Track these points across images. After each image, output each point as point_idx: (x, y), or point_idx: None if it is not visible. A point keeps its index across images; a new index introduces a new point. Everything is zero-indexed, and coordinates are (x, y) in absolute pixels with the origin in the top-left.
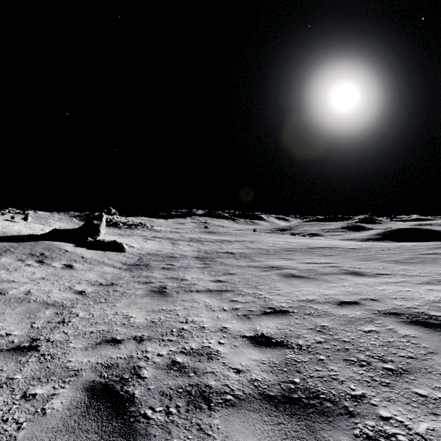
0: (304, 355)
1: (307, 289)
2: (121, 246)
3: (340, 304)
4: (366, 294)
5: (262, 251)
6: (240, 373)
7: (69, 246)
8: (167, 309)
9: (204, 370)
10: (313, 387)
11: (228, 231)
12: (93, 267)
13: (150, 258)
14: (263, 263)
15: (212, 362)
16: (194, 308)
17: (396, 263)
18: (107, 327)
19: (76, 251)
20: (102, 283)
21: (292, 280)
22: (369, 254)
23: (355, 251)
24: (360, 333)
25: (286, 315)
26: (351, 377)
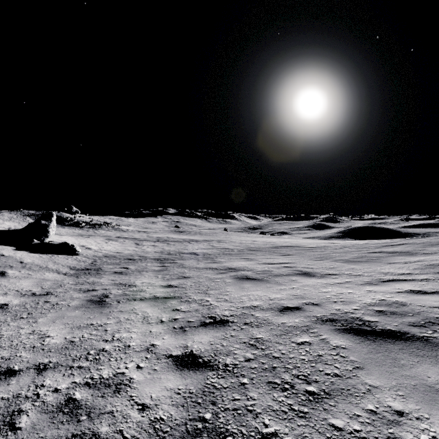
0: (226, 379)
1: (256, 293)
2: (73, 248)
3: (282, 311)
4: (310, 298)
5: (227, 251)
6: (145, 411)
7: (8, 249)
8: (96, 324)
9: (102, 409)
10: (223, 425)
11: (198, 231)
12: (31, 274)
13: (105, 260)
14: (222, 264)
15: (117, 396)
16: (129, 321)
17: (346, 262)
18: (9, 353)
19: (14, 255)
20: (35, 293)
21: (245, 283)
22: (324, 253)
23: (313, 249)
24: (293, 346)
25: (224, 326)
26: (269, 407)
